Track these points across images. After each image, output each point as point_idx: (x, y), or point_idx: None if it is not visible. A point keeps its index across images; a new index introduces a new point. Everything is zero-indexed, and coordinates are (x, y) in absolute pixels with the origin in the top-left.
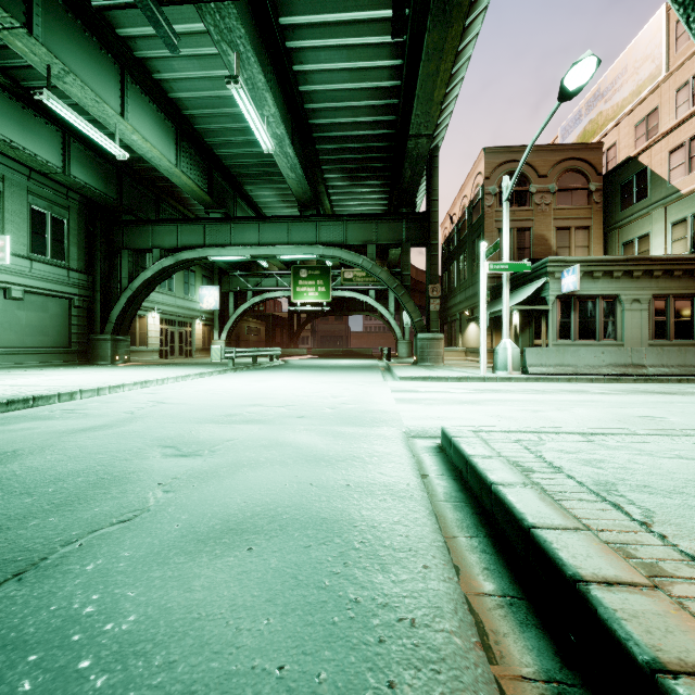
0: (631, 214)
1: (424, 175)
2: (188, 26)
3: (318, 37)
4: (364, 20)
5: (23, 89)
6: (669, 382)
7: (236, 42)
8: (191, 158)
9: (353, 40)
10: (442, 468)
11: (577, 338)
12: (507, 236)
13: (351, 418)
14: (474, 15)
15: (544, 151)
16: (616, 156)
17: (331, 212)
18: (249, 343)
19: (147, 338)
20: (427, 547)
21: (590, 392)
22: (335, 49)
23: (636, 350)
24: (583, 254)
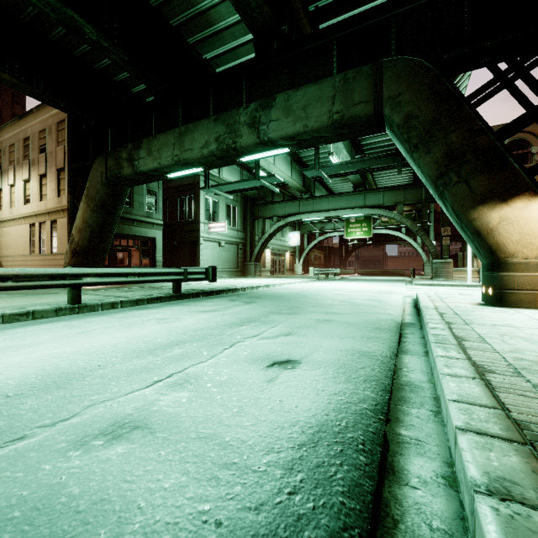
0: None
1: None
2: None
3: None
4: None
5: None
6: None
7: None
8: (296, 170)
9: None
10: (412, 300)
11: None
12: None
13: (385, 292)
14: (460, 83)
15: None
16: None
17: (373, 181)
18: (314, 266)
19: (265, 263)
20: (398, 302)
21: None
22: None
23: None
24: None
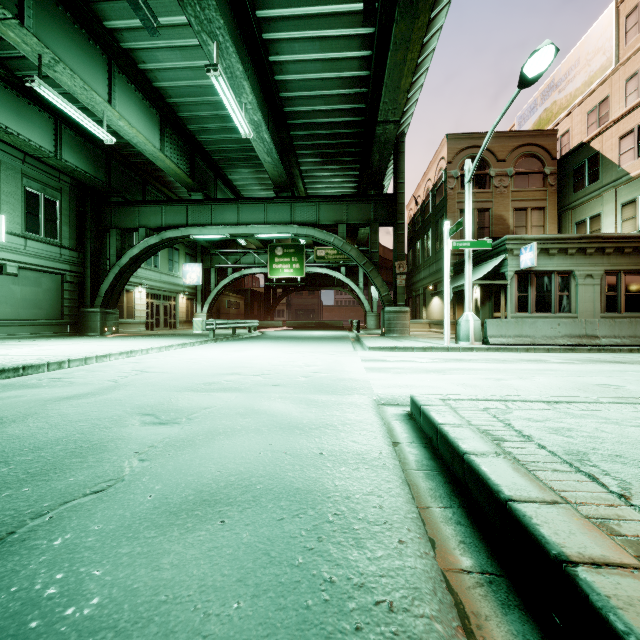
0: (583, 196)
1: (391, 159)
2: (171, 19)
3: (293, 29)
4: (335, 13)
5: (17, 79)
6: (621, 352)
7: (215, 33)
8: (175, 143)
9: (325, 32)
10: (412, 436)
11: (534, 311)
12: (469, 215)
13: (323, 386)
14: (438, 9)
15: (503, 137)
16: (569, 142)
17: (305, 194)
18: (229, 316)
19: (134, 311)
20: (402, 520)
21: (548, 361)
22: (308, 41)
23: (590, 322)
24: (539, 233)
